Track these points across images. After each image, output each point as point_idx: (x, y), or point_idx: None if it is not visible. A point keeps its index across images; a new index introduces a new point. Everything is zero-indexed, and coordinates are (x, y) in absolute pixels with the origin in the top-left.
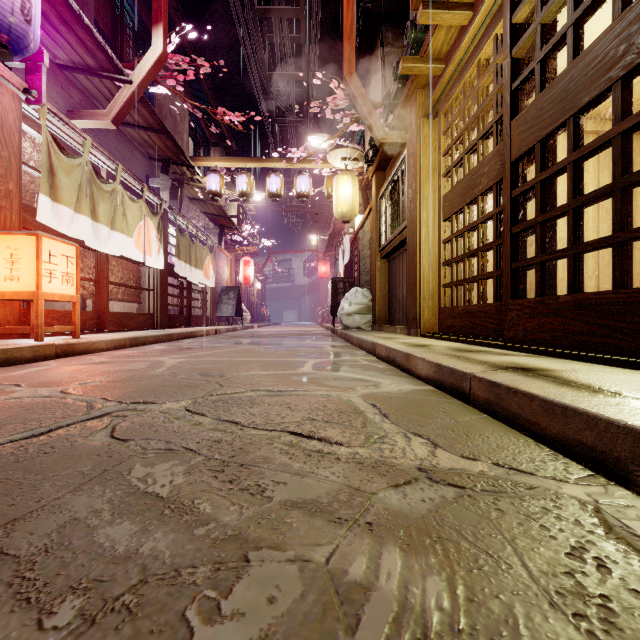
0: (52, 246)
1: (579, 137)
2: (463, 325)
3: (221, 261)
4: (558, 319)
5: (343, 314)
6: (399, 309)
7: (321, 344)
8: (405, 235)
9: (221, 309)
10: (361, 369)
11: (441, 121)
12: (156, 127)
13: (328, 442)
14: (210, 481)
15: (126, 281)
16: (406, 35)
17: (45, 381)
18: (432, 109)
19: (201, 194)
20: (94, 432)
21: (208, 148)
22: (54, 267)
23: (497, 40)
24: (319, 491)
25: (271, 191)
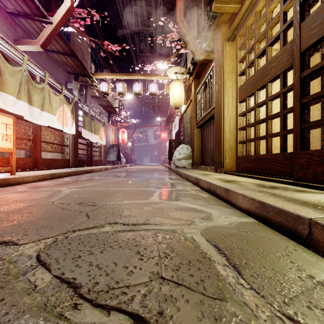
0: None
1: None
2: (255, 167)
3: (109, 131)
4: None
5: (175, 159)
6: (208, 156)
7: (163, 177)
8: (213, 113)
9: (109, 156)
10: (192, 198)
11: (238, 41)
12: (69, 53)
13: None
14: None
15: (53, 141)
16: None
17: None
18: (232, 34)
19: (97, 93)
20: None
21: (102, 70)
22: None
23: None
24: None
25: (135, 92)
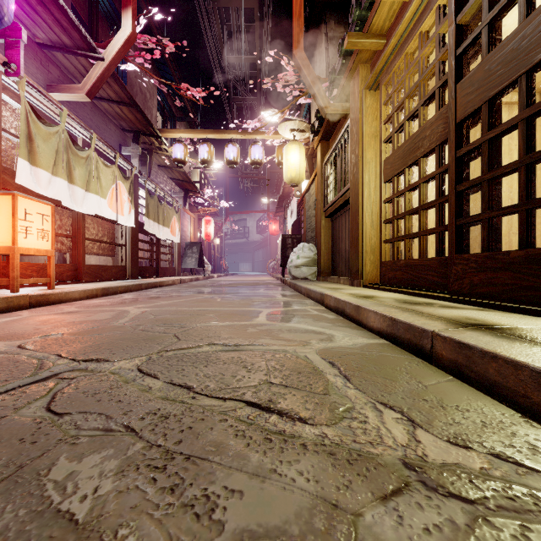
0: (28, 205)
1: (531, 94)
2: (405, 277)
3: (186, 220)
4: (509, 274)
5: (292, 266)
6: (342, 262)
7: (273, 293)
8: (348, 196)
9: (186, 262)
10: (312, 320)
11: (382, 92)
12: (127, 101)
13: (290, 418)
14: (146, 488)
15: (101, 237)
16: (351, 13)
17: (8, 333)
18: (374, 81)
19: (168, 162)
20: (30, 402)
21: (174, 122)
22: (30, 224)
23: (439, 11)
24: (285, 509)
25: (229, 159)
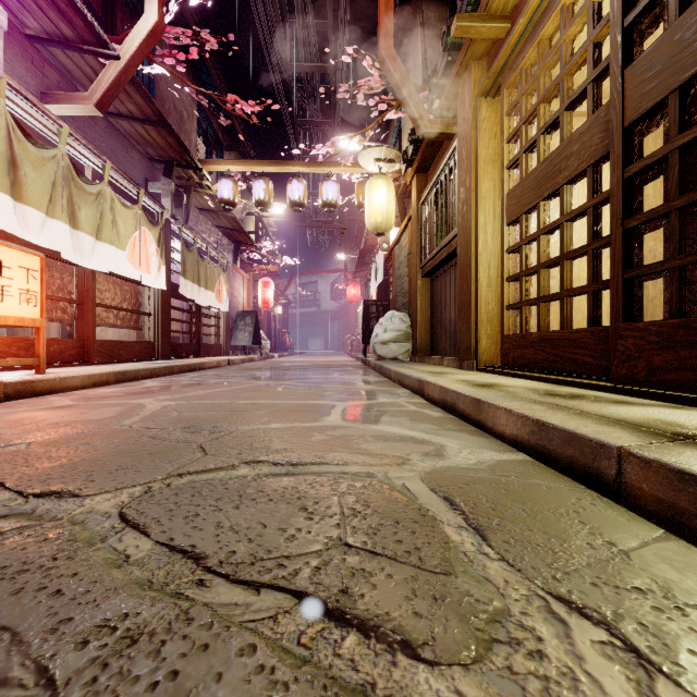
0: (5, 255)
1: None
2: (539, 357)
3: (237, 282)
4: None
5: (377, 342)
6: (445, 336)
7: (352, 379)
8: (455, 245)
9: (236, 336)
10: (409, 419)
11: (505, 97)
12: (154, 119)
13: (383, 641)
14: None
15: (119, 303)
16: None
17: None
18: (493, 83)
19: (212, 203)
20: None
21: (221, 153)
22: (8, 282)
23: None
24: None
25: (293, 199)
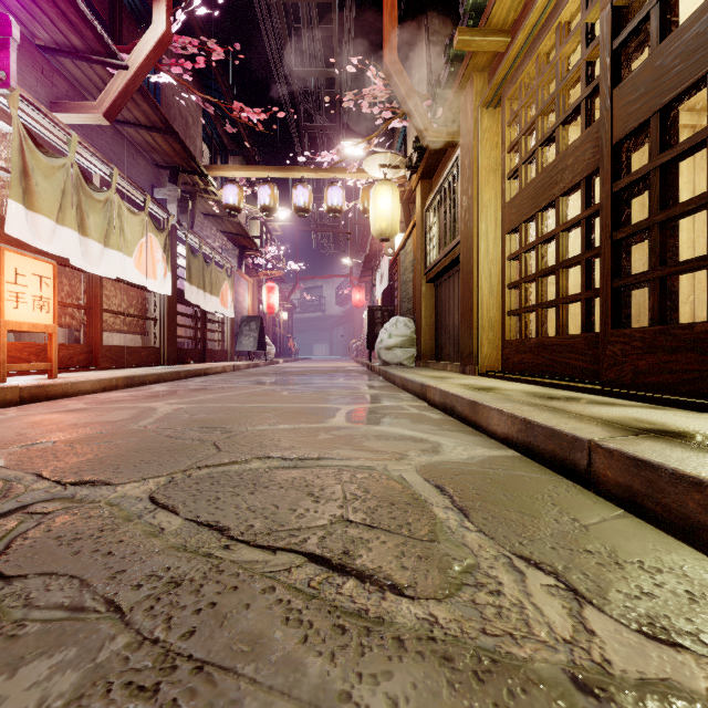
0: (19, 263)
1: None
2: (537, 362)
3: (241, 287)
4: (692, 356)
5: (382, 348)
6: (449, 342)
7: (356, 384)
8: (458, 252)
9: (241, 342)
10: (410, 421)
11: (505, 109)
12: (160, 126)
13: (376, 584)
14: None
15: (126, 309)
16: (462, 1)
17: None
18: (494, 95)
19: (217, 209)
20: None
21: (226, 157)
22: (22, 289)
23: None
24: None
25: (298, 205)
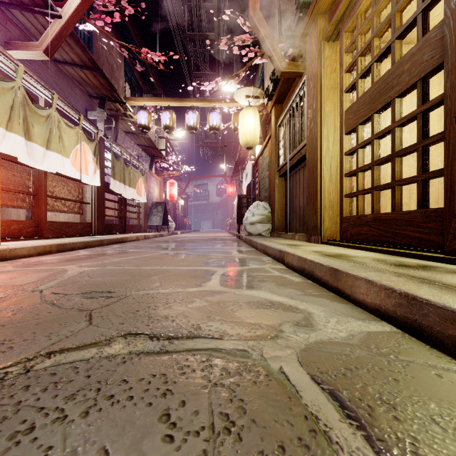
0: None
1: None
2: (373, 233)
3: (152, 182)
4: None
5: (247, 223)
6: (296, 219)
7: (229, 249)
8: (304, 152)
9: (151, 219)
10: (275, 284)
11: (344, 39)
12: (90, 65)
13: None
14: None
15: (66, 195)
16: None
17: None
18: (334, 29)
19: (133, 128)
20: None
21: (141, 94)
22: None
23: None
24: None
25: (189, 125)
